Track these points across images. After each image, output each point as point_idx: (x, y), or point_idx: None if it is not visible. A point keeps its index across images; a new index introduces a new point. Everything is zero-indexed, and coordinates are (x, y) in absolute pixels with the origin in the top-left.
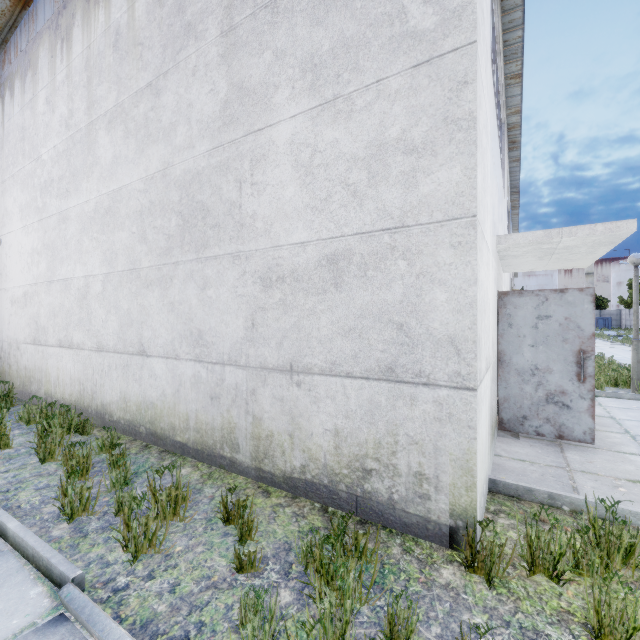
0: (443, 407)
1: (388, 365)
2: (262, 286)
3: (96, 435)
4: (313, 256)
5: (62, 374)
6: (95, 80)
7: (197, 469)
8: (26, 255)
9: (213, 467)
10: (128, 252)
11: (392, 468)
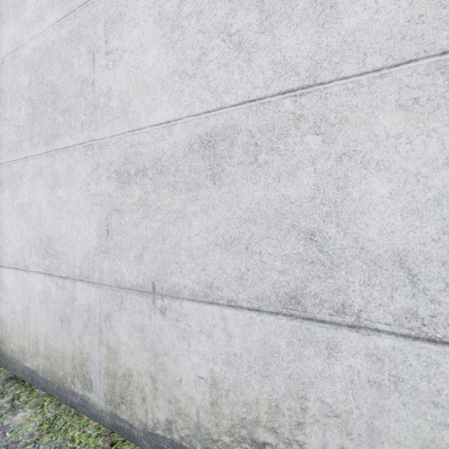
0: (385, 365)
1: (291, 293)
2: (118, 182)
3: None
4: (182, 139)
5: None
6: None
7: (40, 411)
8: None
9: (62, 405)
10: None
11: (297, 447)
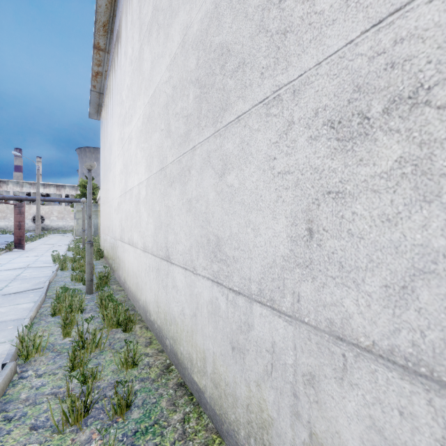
0: None
1: None
2: (335, 140)
3: (135, 334)
4: None
5: (129, 266)
6: (142, 4)
7: None
8: (118, 176)
9: None
10: (159, 152)
11: None
